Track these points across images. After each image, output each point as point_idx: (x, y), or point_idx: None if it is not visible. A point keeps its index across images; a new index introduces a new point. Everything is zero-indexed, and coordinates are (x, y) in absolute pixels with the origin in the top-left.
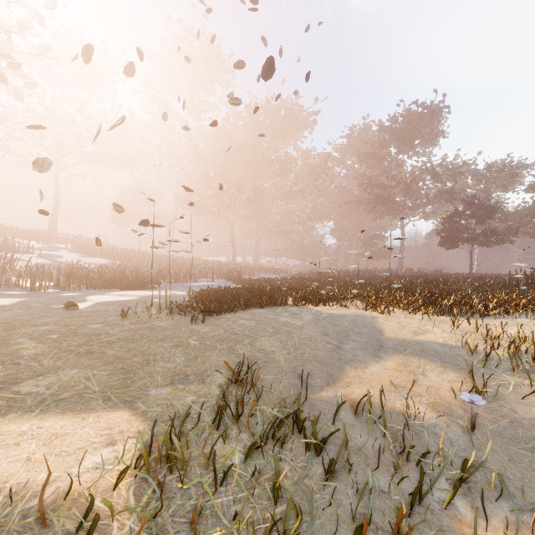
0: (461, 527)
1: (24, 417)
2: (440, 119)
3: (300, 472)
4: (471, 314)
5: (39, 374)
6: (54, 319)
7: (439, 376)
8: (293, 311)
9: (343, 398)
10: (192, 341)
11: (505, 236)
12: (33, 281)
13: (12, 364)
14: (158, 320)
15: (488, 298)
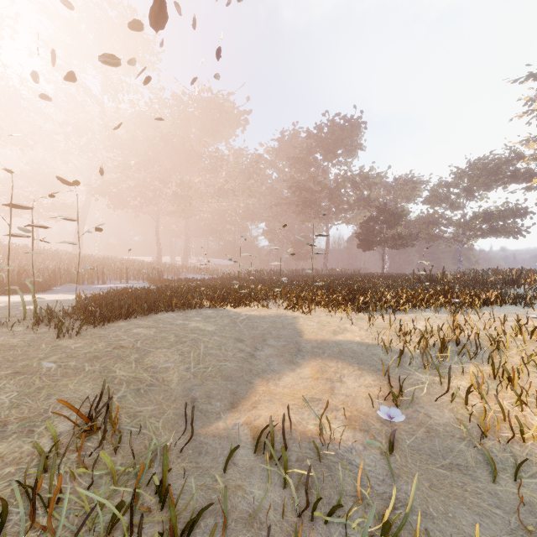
0: None
1: None
2: (359, 133)
3: None
4: (385, 310)
5: None
6: None
7: (356, 381)
8: (208, 314)
9: (246, 426)
10: (47, 363)
11: (408, 240)
12: None
13: None
14: (9, 335)
15: (399, 294)
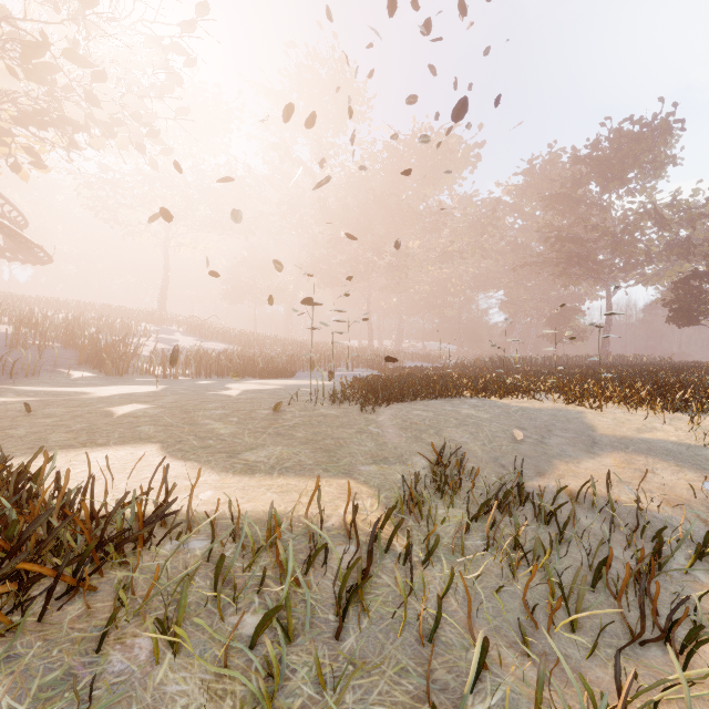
0: (703, 588)
1: (270, 477)
2: (669, 138)
3: (531, 536)
4: None
5: (251, 449)
6: (219, 405)
7: (673, 475)
8: (474, 403)
9: (558, 488)
10: (373, 429)
11: None
12: (165, 367)
13: (220, 439)
14: (324, 408)
15: None
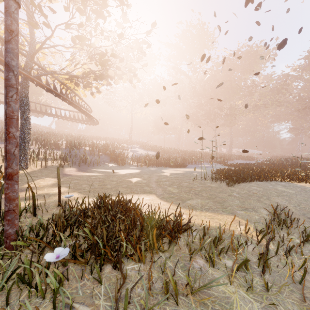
0: None
1: (202, 212)
2: None
3: None
4: None
5: (188, 199)
6: (166, 179)
7: None
8: (283, 184)
9: None
10: (235, 194)
11: None
12: (137, 162)
13: (175, 194)
14: (209, 183)
15: None
